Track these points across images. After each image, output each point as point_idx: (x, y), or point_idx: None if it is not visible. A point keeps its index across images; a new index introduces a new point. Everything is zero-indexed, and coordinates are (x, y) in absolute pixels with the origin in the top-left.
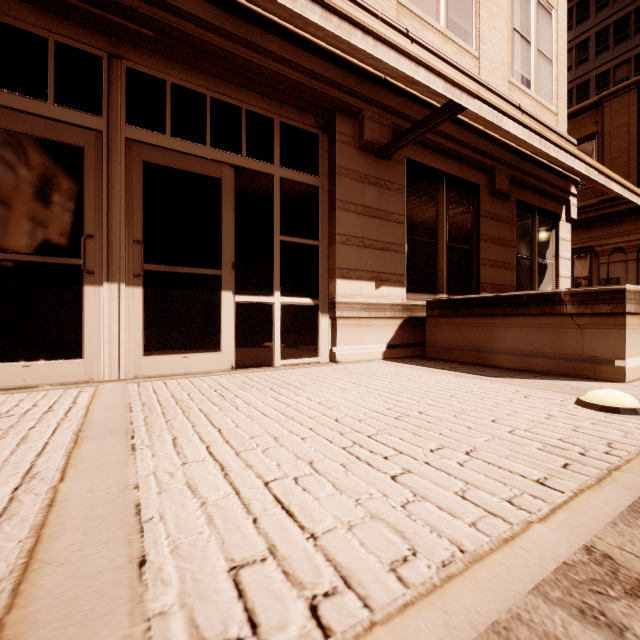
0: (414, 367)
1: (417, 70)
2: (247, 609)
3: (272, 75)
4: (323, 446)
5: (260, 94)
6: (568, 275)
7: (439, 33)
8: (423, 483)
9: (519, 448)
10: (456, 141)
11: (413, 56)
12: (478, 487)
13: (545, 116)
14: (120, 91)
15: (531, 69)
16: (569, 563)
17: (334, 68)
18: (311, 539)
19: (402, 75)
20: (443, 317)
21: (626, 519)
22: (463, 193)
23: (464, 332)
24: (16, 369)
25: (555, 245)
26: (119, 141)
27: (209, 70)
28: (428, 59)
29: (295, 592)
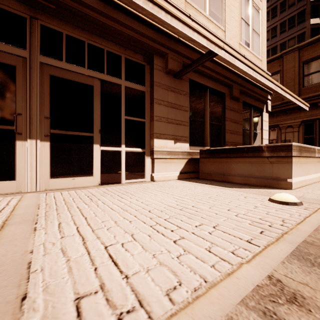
0: (192, 183)
1: (193, 33)
2: None
3: (120, 33)
4: (140, 225)
5: (114, 42)
6: (267, 138)
7: (205, 17)
8: (190, 244)
9: (240, 224)
10: (214, 71)
11: (191, 26)
12: (217, 245)
13: (256, 61)
14: (37, 37)
15: (250, 38)
16: (260, 285)
17: (153, 31)
18: (125, 278)
19: (186, 36)
20: (207, 158)
21: (289, 260)
22: (217, 97)
23: (217, 165)
24: None
25: (261, 123)
26: (36, 63)
27: (86, 28)
28: (198, 28)
29: (111, 311)
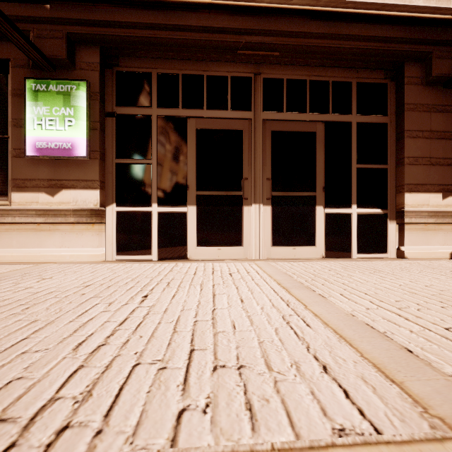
0: None
1: None
2: None
3: (353, 51)
4: None
5: (341, 67)
6: None
7: None
8: None
9: None
10: None
11: None
12: None
13: None
14: (260, 93)
15: None
16: None
17: (404, 28)
18: None
19: None
20: None
21: None
22: None
23: None
24: (215, 250)
25: None
26: (259, 122)
27: (308, 63)
28: None
29: None
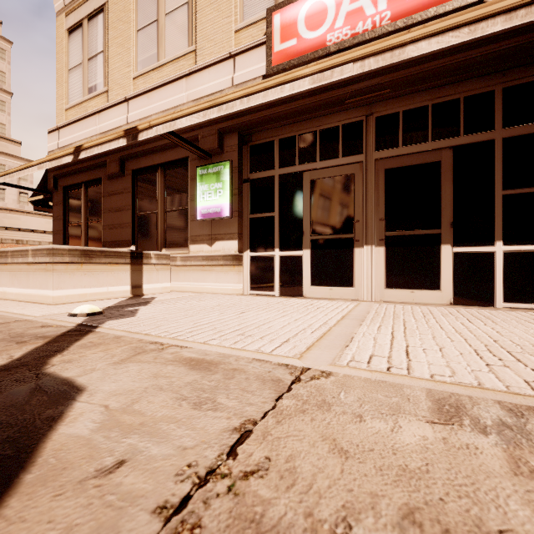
0: None
1: None
2: (369, 360)
3: (488, 57)
4: (461, 346)
5: (478, 77)
6: None
7: None
8: (506, 371)
9: None
10: None
11: None
12: None
13: None
14: (372, 133)
15: None
16: None
17: None
18: (407, 360)
19: None
20: None
21: None
22: None
23: None
24: (327, 290)
25: None
26: (371, 163)
27: (430, 86)
28: None
29: (387, 364)
